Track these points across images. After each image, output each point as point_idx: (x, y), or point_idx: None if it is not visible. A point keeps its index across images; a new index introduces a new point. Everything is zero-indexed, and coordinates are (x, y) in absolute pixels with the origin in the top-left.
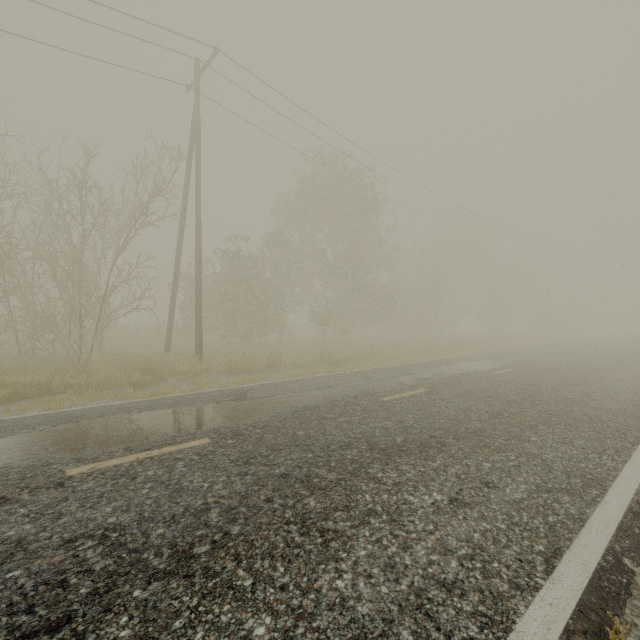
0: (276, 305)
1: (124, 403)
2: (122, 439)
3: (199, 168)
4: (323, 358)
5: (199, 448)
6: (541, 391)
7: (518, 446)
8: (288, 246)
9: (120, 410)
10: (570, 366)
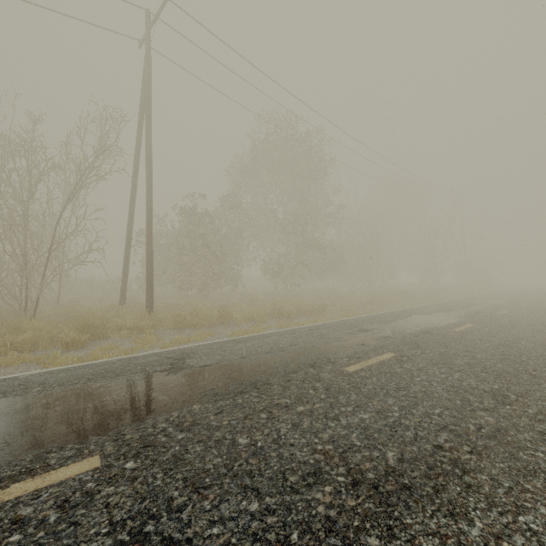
0: (231, 259)
1: (35, 374)
2: None
3: (150, 120)
4: (275, 311)
5: (72, 485)
6: (526, 355)
7: None
8: (242, 204)
9: (18, 388)
10: (528, 321)
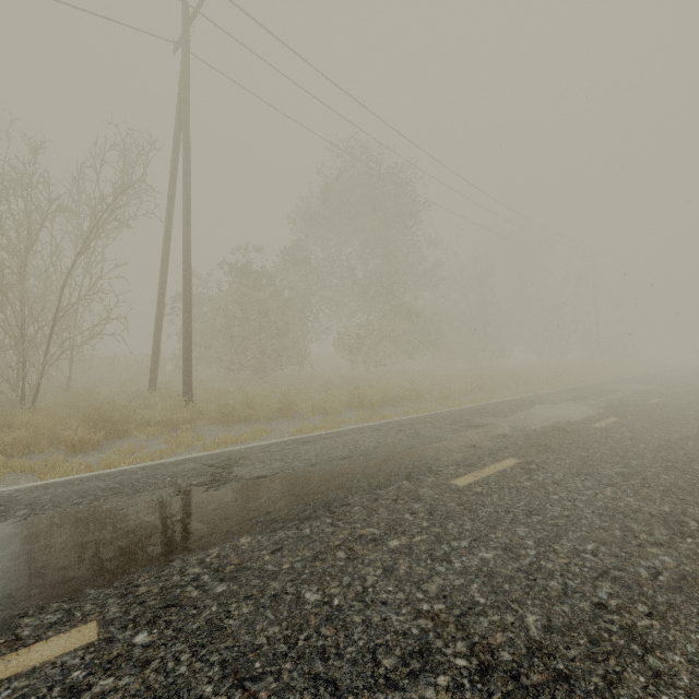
0: (295, 332)
1: (23, 489)
2: None
3: (188, 147)
4: (353, 399)
5: (49, 675)
6: (698, 462)
7: None
8: (309, 260)
9: None
10: (690, 413)
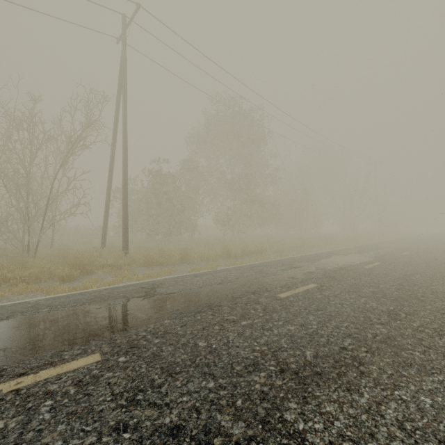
0: (189, 211)
1: (42, 299)
2: (4, 355)
3: (125, 102)
4: (224, 252)
5: (83, 371)
6: (418, 286)
7: (442, 363)
8: (198, 167)
9: (31, 309)
10: (424, 260)
